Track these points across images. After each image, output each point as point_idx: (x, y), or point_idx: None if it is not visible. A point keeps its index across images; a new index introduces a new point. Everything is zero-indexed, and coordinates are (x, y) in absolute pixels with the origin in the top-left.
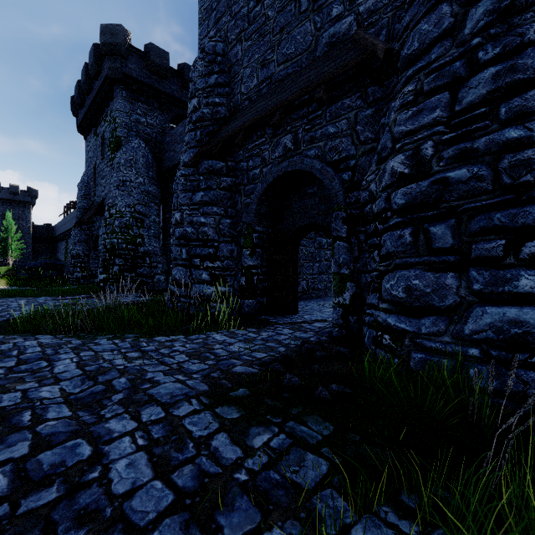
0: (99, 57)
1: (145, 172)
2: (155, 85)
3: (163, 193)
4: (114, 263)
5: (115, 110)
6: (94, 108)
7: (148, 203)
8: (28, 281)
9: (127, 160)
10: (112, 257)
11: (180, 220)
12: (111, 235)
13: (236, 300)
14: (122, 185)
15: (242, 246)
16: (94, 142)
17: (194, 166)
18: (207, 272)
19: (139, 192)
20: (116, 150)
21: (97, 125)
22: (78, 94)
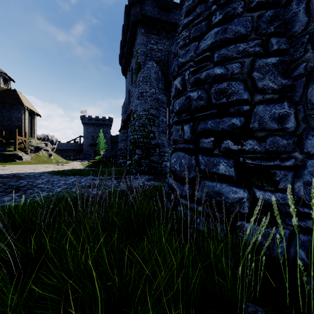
0: (128, 13)
1: (155, 84)
2: (163, 18)
3: (169, 100)
4: (135, 153)
5: (137, 45)
6: (127, 53)
7: (158, 107)
8: (99, 164)
9: (144, 77)
10: (134, 148)
11: (181, 85)
12: (133, 132)
13: (300, 223)
14: (140, 96)
15: (311, 103)
16: (128, 77)
17: (200, 3)
18: (229, 159)
19: (151, 100)
20: (137, 72)
21: (130, 64)
22: (121, 48)
